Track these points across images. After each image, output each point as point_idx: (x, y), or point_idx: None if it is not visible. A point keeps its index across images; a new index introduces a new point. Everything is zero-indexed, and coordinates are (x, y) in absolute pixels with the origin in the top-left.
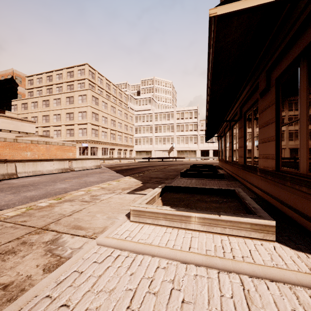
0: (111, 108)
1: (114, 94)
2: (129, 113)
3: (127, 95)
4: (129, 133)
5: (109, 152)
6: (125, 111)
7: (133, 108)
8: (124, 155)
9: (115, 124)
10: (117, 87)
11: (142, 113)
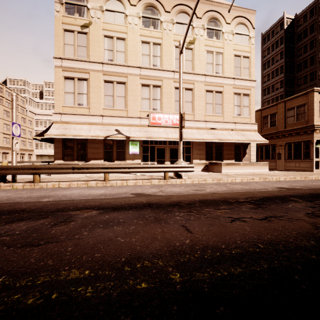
0: (3, 112)
1: (8, 97)
2: (28, 118)
3: (25, 98)
4: (27, 138)
5: (1, 156)
6: (22, 115)
7: (34, 111)
8: (21, 159)
9: (10, 128)
10: (12, 90)
11: (43, 119)
